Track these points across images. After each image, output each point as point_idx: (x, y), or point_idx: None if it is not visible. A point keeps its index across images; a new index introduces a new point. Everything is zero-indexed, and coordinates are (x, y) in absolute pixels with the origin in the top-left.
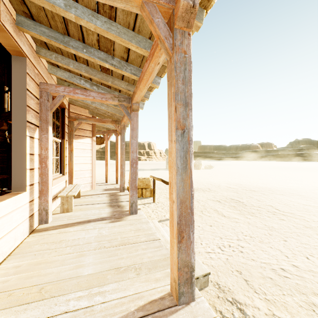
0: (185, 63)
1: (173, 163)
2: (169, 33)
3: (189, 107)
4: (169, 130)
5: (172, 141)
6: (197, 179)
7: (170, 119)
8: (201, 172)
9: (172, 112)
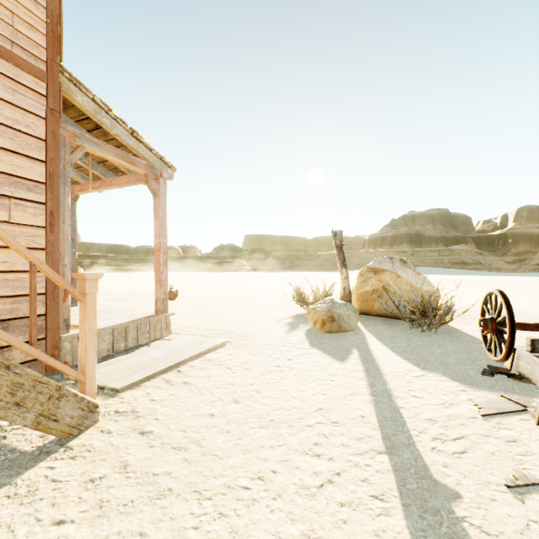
0: (74, 214)
1: None
2: None
3: (76, 231)
4: None
5: None
6: None
7: None
8: None
9: None
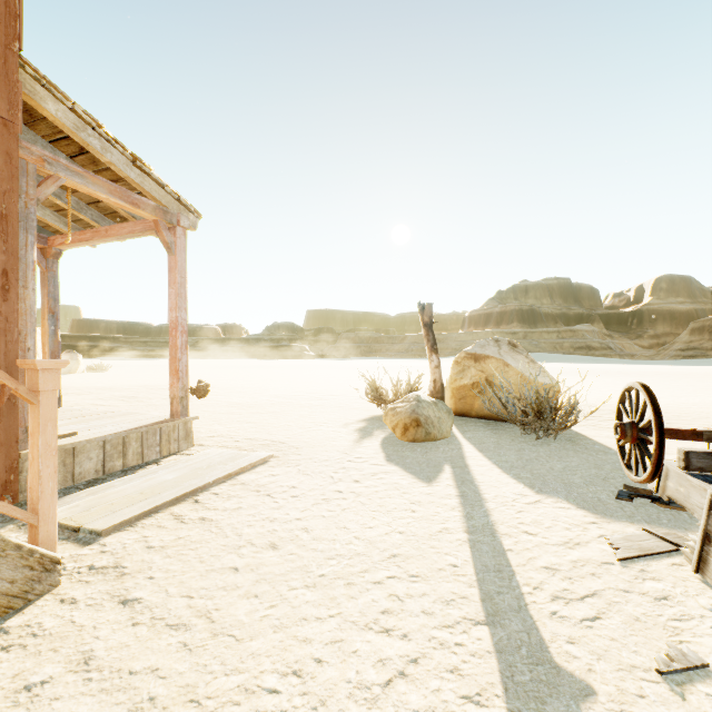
0: (55, 278)
1: (47, 331)
2: (44, 259)
3: (58, 301)
4: (43, 313)
5: (46, 319)
6: (66, 385)
7: (44, 306)
8: (79, 376)
9: (46, 303)
